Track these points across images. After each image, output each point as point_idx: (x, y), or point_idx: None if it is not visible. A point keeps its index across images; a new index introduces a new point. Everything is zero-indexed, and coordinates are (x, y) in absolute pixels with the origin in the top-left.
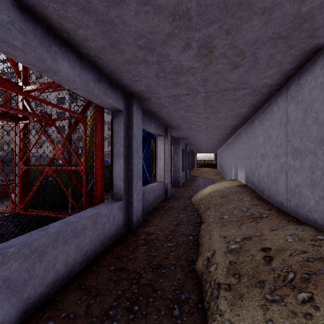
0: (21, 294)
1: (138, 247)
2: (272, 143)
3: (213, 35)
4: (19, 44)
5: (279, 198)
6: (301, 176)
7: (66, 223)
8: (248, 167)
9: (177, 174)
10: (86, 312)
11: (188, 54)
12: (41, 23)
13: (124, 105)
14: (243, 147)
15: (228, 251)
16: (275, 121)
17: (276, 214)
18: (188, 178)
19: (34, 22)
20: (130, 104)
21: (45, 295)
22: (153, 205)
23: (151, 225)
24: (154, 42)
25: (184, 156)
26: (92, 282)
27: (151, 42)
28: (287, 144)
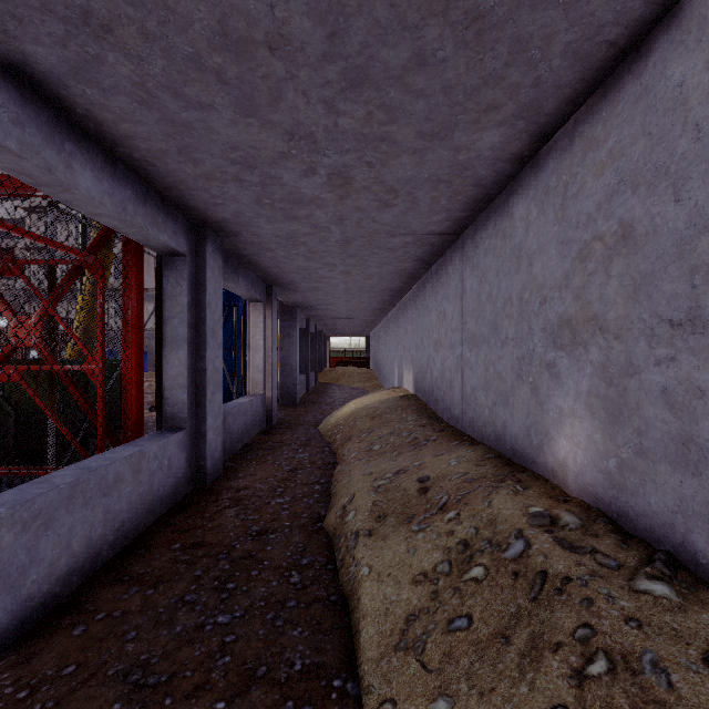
0: (17, 591)
1: (221, 511)
2: (447, 324)
3: (350, 165)
4: (14, 145)
5: (454, 411)
6: (477, 376)
7: (84, 470)
8: (418, 363)
9: (290, 381)
10: (144, 605)
11: (313, 181)
12: (48, 102)
13: (189, 244)
14: (411, 328)
15: (373, 490)
16: (450, 290)
17: (448, 436)
18: (312, 388)
19: (37, 102)
20: (201, 241)
21: (54, 597)
22: (243, 441)
23: (243, 475)
24: (257, 159)
25: (303, 343)
26: (142, 569)
27: (252, 158)
28: (463, 328)
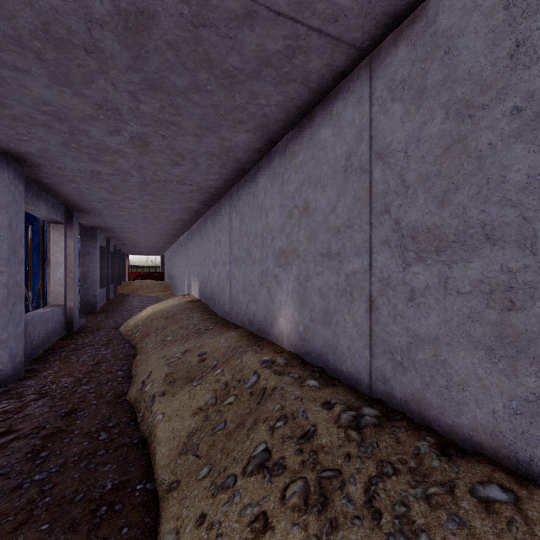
0: None
1: (27, 404)
2: (221, 249)
3: (148, 134)
4: None
5: (226, 308)
6: (239, 284)
7: None
8: (202, 276)
9: (91, 292)
10: None
11: (117, 139)
12: None
13: None
14: (197, 250)
15: (166, 366)
16: (223, 226)
17: (221, 325)
18: (112, 298)
19: None
20: (1, 168)
21: None
22: (44, 346)
23: (46, 374)
24: (67, 115)
25: (104, 260)
26: None
27: (62, 113)
28: (231, 252)
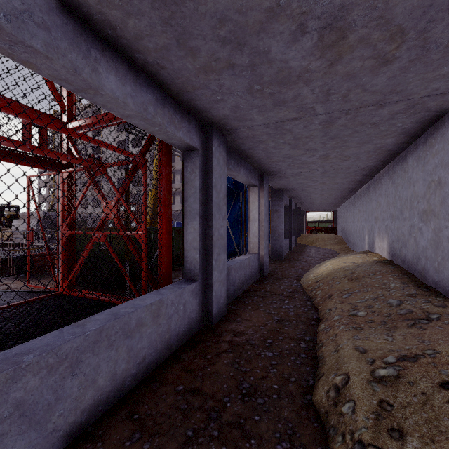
0: (43, 426)
1: (220, 354)
2: (443, 193)
3: (349, 3)
4: (40, 45)
5: None
6: None
7: (113, 316)
8: (395, 232)
9: (277, 243)
10: None
11: (302, 46)
12: (74, 14)
13: (200, 140)
14: (385, 201)
15: (373, 379)
16: None
17: None
18: (293, 248)
19: (64, 12)
20: (209, 138)
21: (80, 425)
22: (243, 288)
23: (240, 319)
24: (244, 29)
25: (287, 216)
26: (149, 410)
27: (240, 30)
28: None
